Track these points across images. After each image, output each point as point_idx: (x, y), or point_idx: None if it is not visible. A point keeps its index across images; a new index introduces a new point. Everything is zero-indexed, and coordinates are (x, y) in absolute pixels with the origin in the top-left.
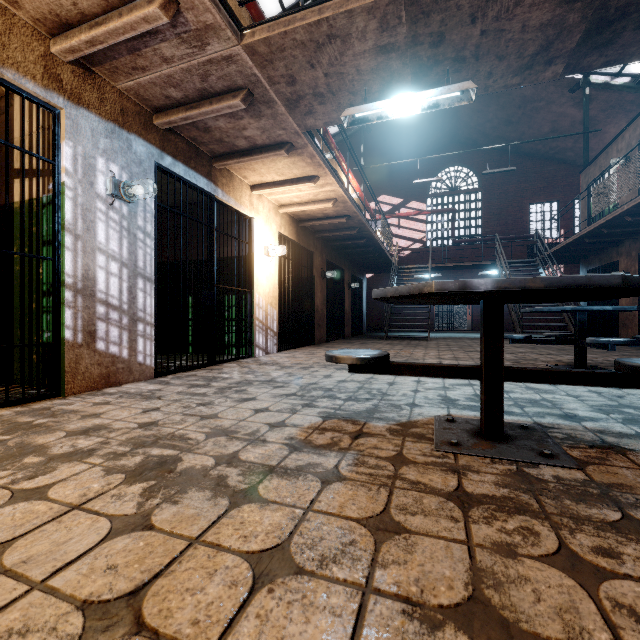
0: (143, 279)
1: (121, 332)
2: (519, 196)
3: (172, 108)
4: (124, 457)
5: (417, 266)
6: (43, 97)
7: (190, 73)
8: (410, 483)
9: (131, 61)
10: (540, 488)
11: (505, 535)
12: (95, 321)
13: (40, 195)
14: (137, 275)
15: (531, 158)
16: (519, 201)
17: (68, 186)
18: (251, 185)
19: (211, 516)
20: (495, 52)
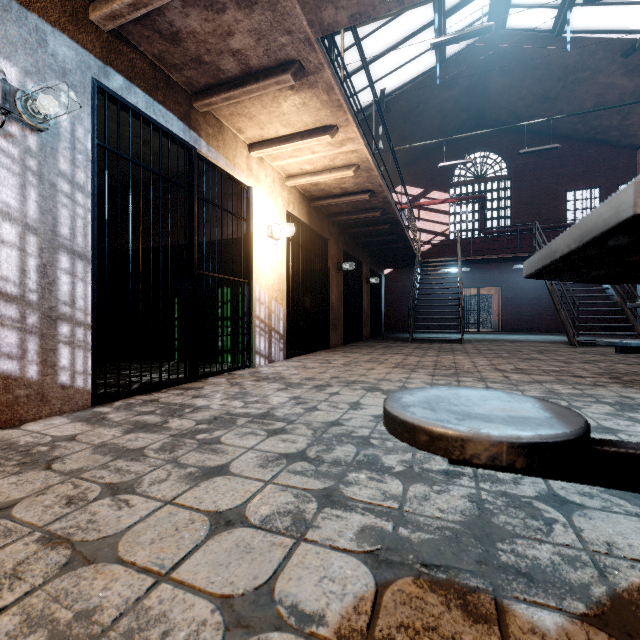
0: (70, 255)
1: (24, 338)
2: (554, 183)
3: None
4: None
5: (443, 259)
6: None
7: None
8: None
9: None
10: None
11: None
12: None
13: None
14: (57, 248)
15: (568, 140)
16: (554, 188)
17: None
18: (249, 144)
19: None
20: None
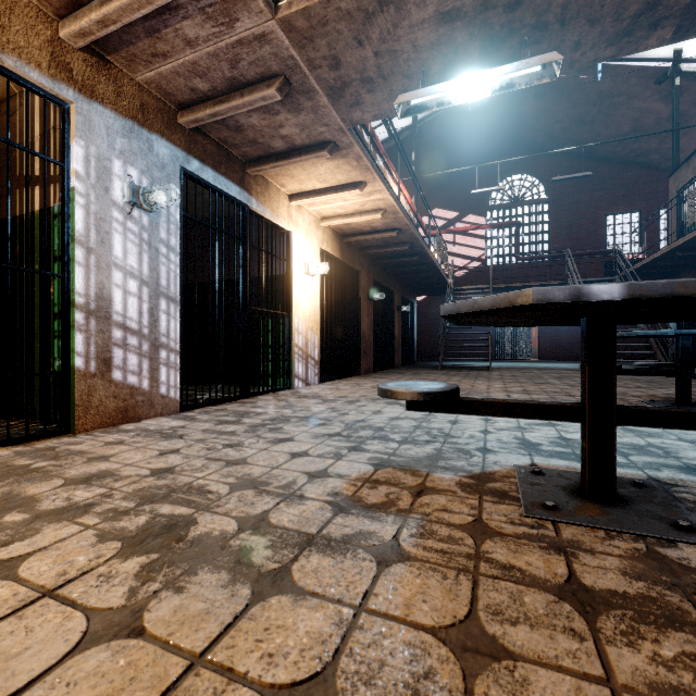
0: (166, 299)
1: (141, 360)
2: (593, 206)
3: (199, 103)
4: (126, 516)
5: (476, 287)
6: (50, 89)
7: (217, 58)
8: (500, 568)
9: (150, 46)
10: (691, 582)
11: (664, 670)
12: (111, 347)
13: (51, 204)
14: (159, 295)
15: (607, 163)
16: (593, 212)
17: (79, 192)
18: (289, 194)
19: (225, 615)
20: (586, 14)
